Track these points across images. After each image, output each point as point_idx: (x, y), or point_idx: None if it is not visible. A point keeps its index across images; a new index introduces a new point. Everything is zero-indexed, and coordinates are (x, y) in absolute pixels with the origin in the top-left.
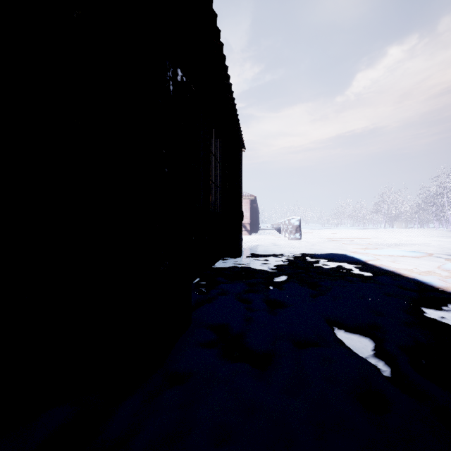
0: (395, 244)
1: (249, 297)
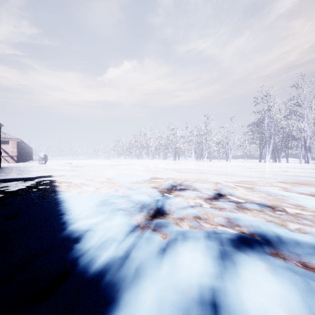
0: (84, 164)
1: None
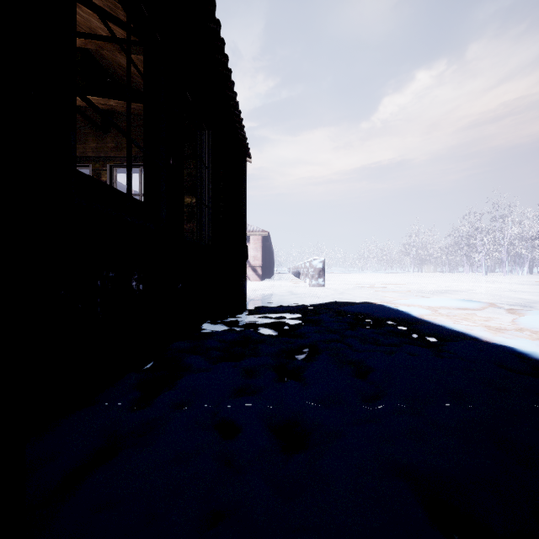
0: (436, 290)
1: (238, 416)
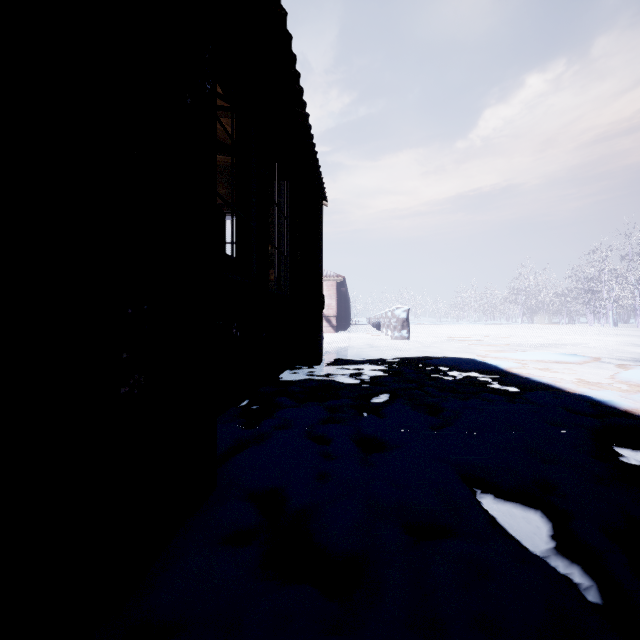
0: (541, 344)
1: (328, 433)
